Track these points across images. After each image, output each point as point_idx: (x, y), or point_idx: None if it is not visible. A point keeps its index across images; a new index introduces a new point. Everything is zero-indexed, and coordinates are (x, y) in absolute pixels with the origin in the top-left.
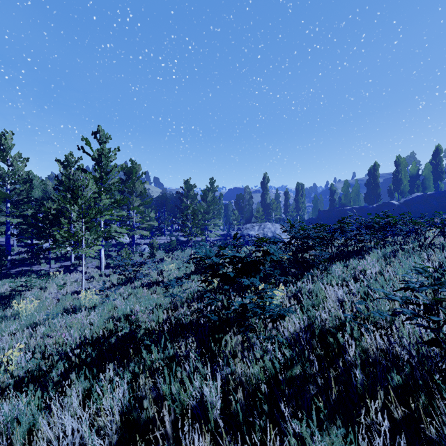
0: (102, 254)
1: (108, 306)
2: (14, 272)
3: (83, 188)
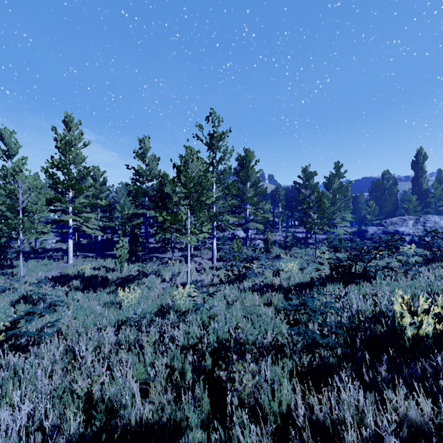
0: (214, 245)
1: (202, 317)
2: (148, 257)
3: (188, 165)
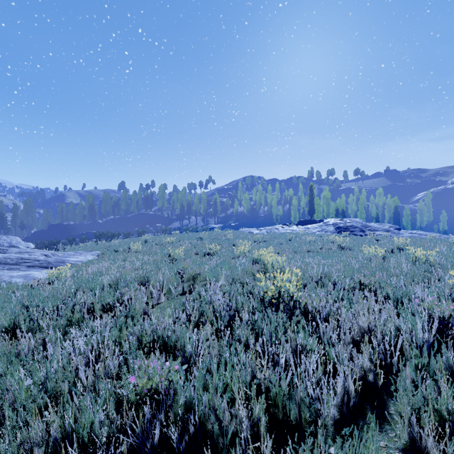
0: None
1: None
2: None
3: None
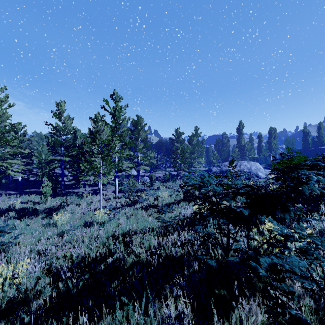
0: (116, 182)
1: (113, 224)
2: (65, 192)
3: (100, 132)
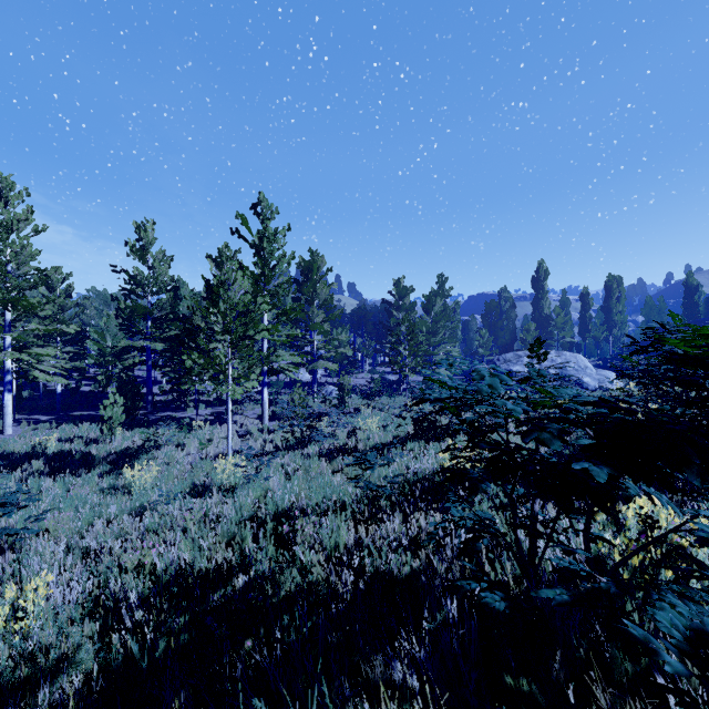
0: (265, 396)
1: (255, 490)
2: (154, 419)
3: (228, 285)
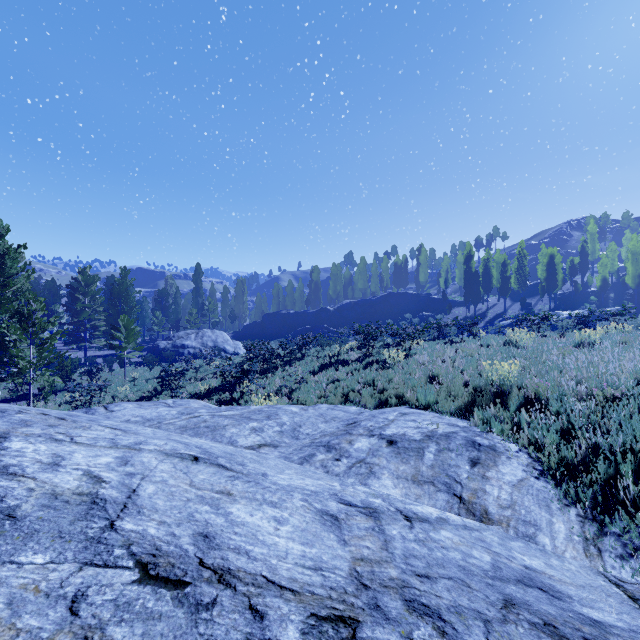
0: None
1: None
2: None
3: (33, 312)
